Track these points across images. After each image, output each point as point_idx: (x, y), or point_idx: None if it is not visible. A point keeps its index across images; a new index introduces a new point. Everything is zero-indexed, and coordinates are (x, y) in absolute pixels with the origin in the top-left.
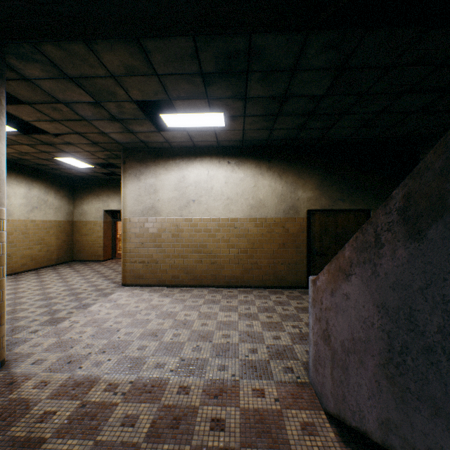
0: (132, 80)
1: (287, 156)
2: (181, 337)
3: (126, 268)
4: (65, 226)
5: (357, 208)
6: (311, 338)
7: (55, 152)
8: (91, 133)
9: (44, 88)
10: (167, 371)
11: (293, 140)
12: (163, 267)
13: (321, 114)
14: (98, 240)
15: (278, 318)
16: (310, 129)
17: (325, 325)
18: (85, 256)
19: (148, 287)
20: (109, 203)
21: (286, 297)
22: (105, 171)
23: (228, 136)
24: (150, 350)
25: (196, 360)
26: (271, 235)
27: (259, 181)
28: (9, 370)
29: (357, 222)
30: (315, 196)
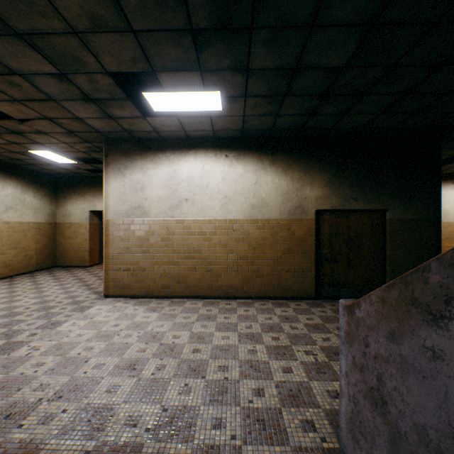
0: (101, 39)
1: (292, 149)
2: (165, 370)
3: (108, 276)
4: (46, 229)
5: (372, 208)
6: (344, 388)
7: (27, 143)
8: (63, 119)
9: None
10: (141, 431)
11: (300, 131)
12: (151, 275)
13: (337, 95)
14: (83, 244)
15: (287, 340)
16: (321, 116)
17: (376, 381)
18: (69, 262)
19: (134, 299)
20: (95, 203)
21: (293, 311)
22: (90, 167)
23: (225, 123)
24: (123, 393)
25: (183, 409)
26: (275, 239)
27: (261, 177)
28: None
29: (372, 224)
30: (324, 194)
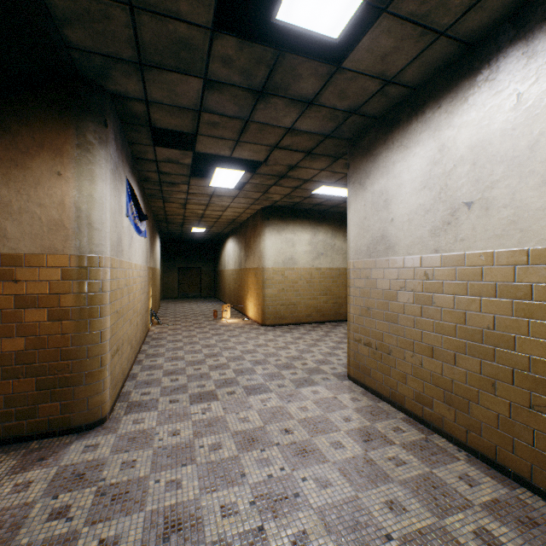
0: None
1: None
2: None
3: (349, 347)
4: None
5: None
6: None
7: (301, 184)
8: (283, 140)
9: (167, 103)
10: None
11: None
12: (399, 367)
13: None
14: None
15: None
16: None
17: None
18: None
19: (373, 398)
20: None
21: None
22: None
23: None
24: None
25: None
26: None
27: None
28: (78, 439)
29: None
30: None
